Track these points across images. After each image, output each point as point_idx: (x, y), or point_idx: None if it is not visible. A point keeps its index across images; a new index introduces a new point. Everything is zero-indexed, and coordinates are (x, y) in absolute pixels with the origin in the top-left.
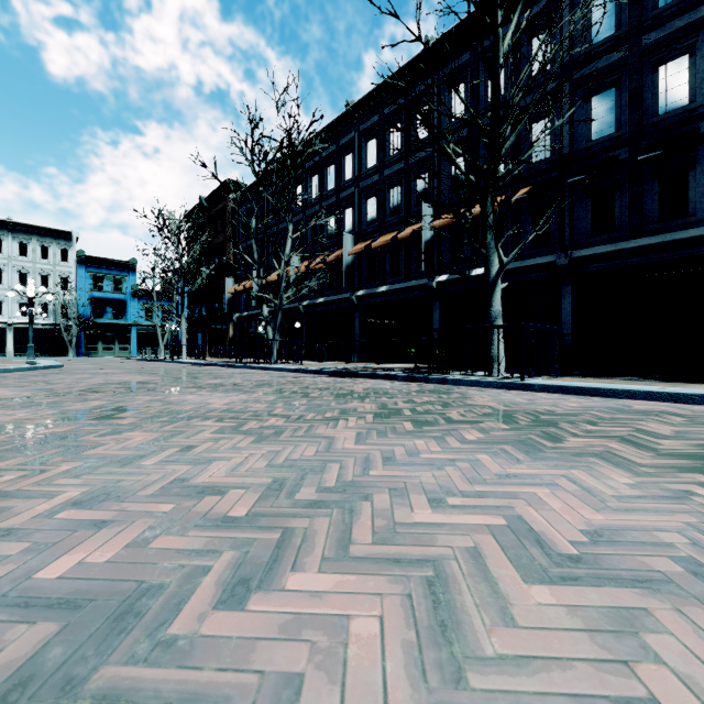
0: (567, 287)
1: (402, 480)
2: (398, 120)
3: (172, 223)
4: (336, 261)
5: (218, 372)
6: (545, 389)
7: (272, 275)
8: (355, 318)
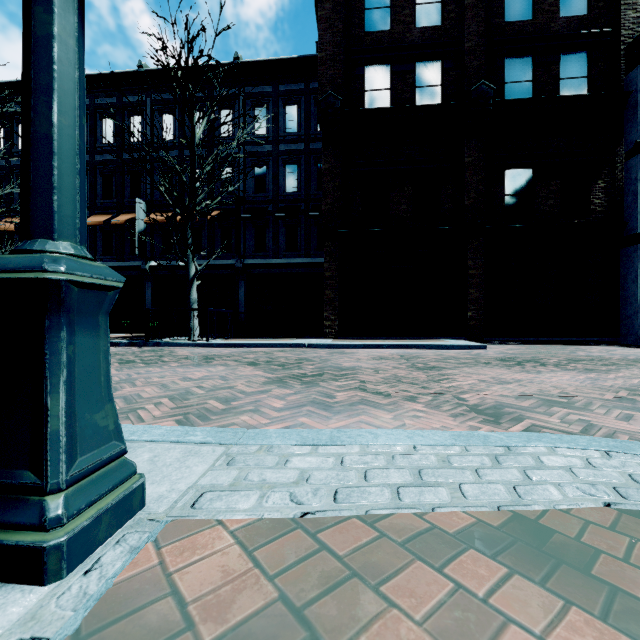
0: (242, 281)
1: (147, 376)
2: (112, 115)
3: None
4: None
5: None
6: (219, 346)
7: None
8: None
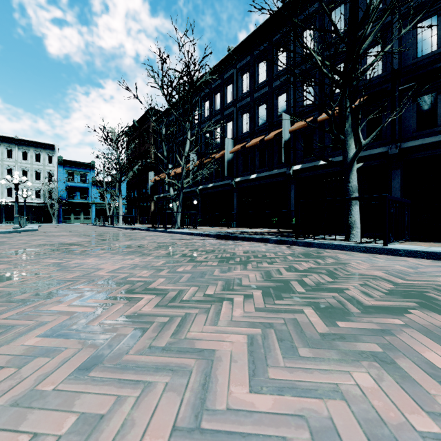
0: (396, 171)
1: None
2: (264, 58)
3: (113, 136)
4: (221, 158)
5: (136, 234)
6: (410, 254)
7: (178, 169)
8: (234, 197)
